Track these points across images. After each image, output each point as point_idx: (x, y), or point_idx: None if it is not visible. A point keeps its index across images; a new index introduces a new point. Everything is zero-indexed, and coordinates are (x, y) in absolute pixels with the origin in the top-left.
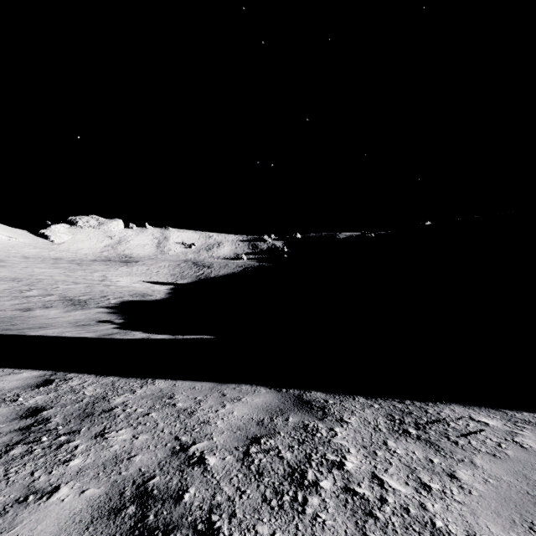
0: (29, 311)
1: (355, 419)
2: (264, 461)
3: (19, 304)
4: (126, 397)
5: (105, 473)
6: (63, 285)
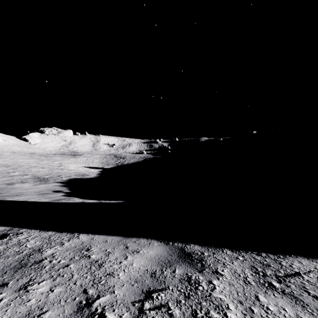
0: (12, 184)
1: (227, 271)
2: None
3: (6, 180)
4: (56, 249)
5: None
6: (35, 169)
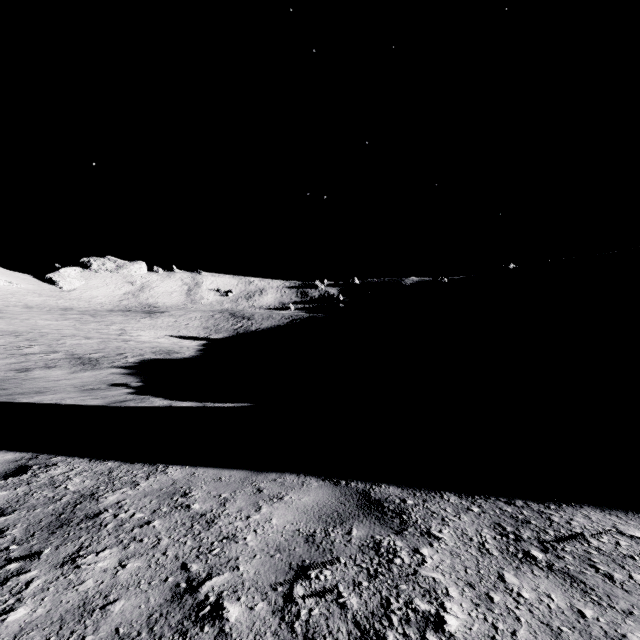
0: (27, 371)
1: (449, 532)
2: (315, 614)
3: (15, 363)
4: (124, 493)
5: (58, 638)
6: (71, 340)
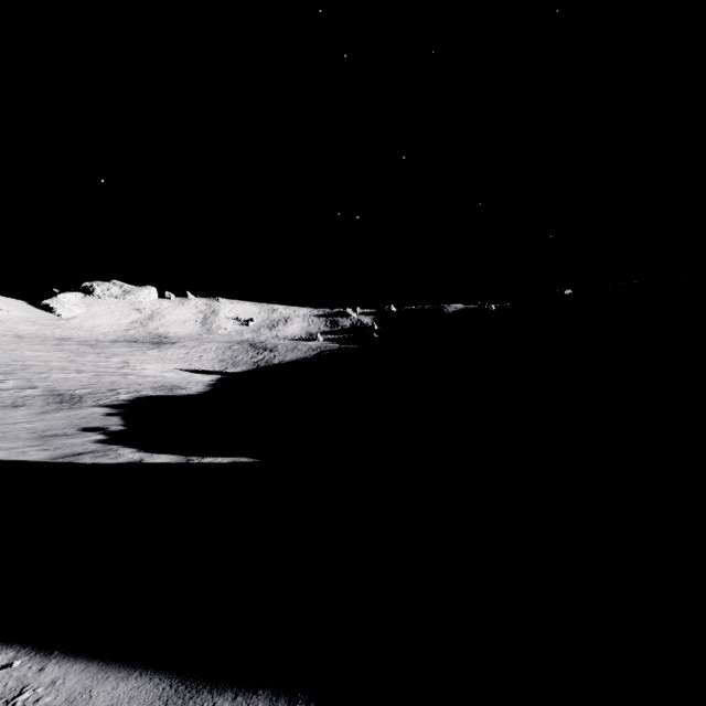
0: None
1: None
2: None
3: None
4: None
5: None
6: (58, 373)
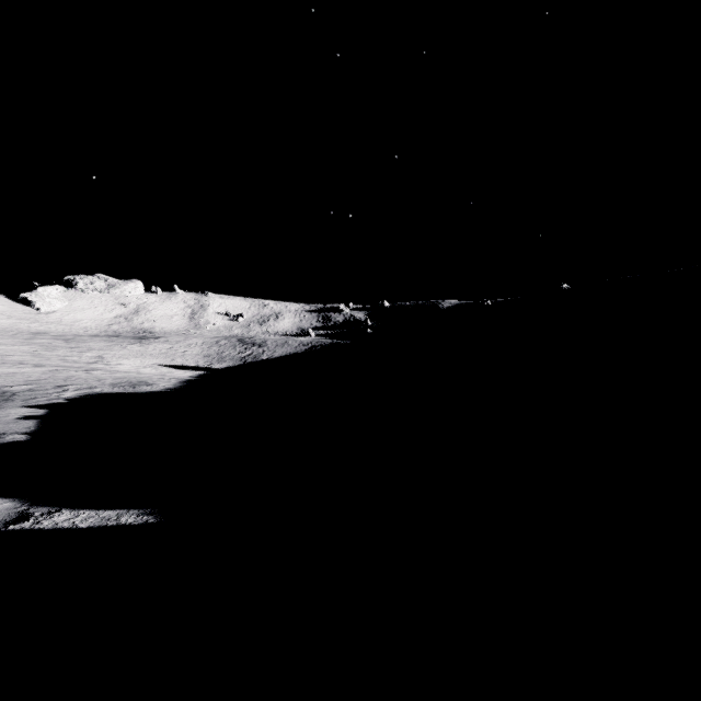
0: None
1: None
2: None
3: None
4: None
5: None
6: (9, 368)
